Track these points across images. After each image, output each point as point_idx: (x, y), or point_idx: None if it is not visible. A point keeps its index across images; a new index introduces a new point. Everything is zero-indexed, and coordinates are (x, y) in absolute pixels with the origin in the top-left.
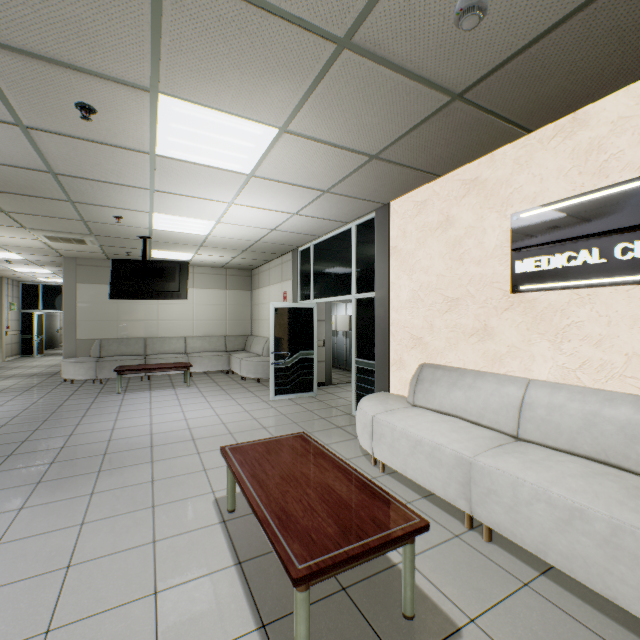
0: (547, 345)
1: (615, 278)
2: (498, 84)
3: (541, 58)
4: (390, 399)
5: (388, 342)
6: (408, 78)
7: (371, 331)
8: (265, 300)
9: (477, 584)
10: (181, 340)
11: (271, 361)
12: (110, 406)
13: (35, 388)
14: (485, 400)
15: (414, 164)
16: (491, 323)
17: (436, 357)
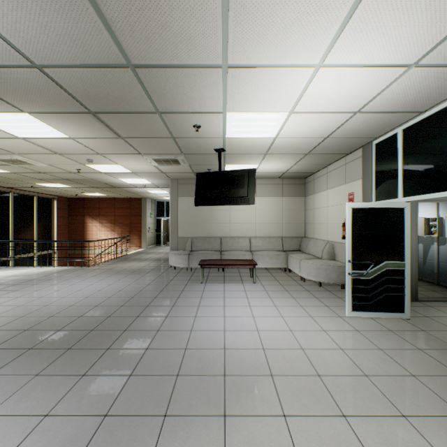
0: None
1: None
2: None
3: None
4: None
5: None
6: None
7: None
8: (321, 204)
9: None
10: (246, 240)
11: (347, 271)
12: (193, 297)
13: (153, 270)
14: None
15: None
16: None
17: None
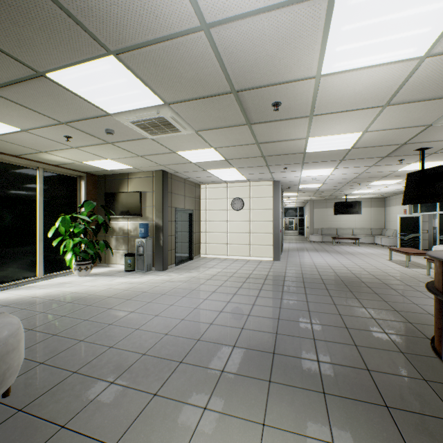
0: None
1: None
2: None
3: None
4: None
5: None
6: None
7: None
8: (393, 212)
9: None
10: (350, 229)
11: (397, 236)
12: (336, 247)
13: (304, 242)
14: None
15: None
16: None
17: None
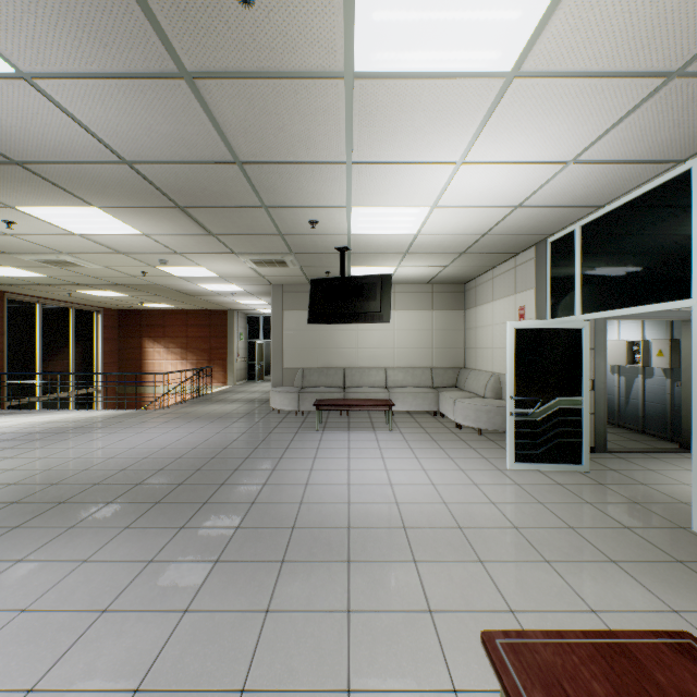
0: None
1: None
2: None
3: None
4: None
5: None
6: None
7: None
8: (485, 321)
9: None
10: (380, 372)
11: (509, 410)
12: (307, 447)
13: (248, 415)
14: None
15: None
16: None
17: None
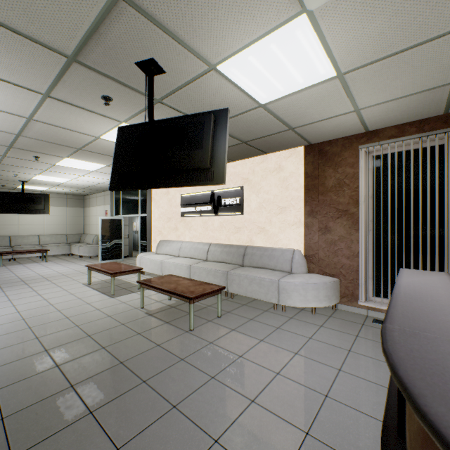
0: (188, 232)
1: (197, 215)
2: None
3: None
4: (149, 253)
5: (151, 233)
6: None
7: (146, 229)
8: (94, 214)
9: None
10: (36, 237)
11: (100, 244)
12: (3, 270)
13: None
14: (173, 248)
15: None
16: (178, 226)
17: (165, 237)
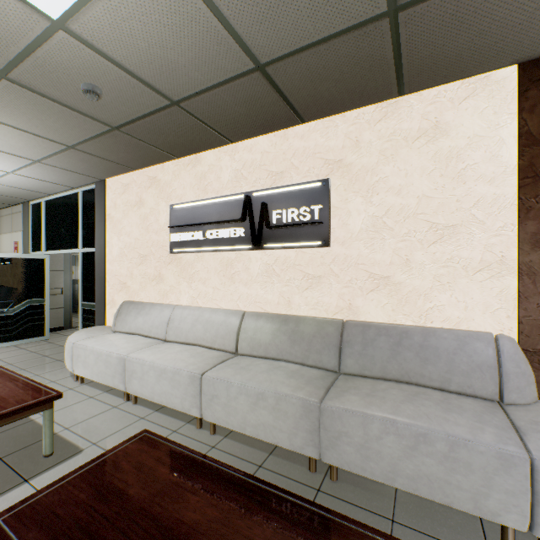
0: (186, 284)
1: (208, 248)
2: (139, 129)
3: (156, 124)
4: (98, 330)
5: (105, 287)
6: (71, 109)
7: (94, 279)
8: None
9: (111, 426)
10: None
11: None
12: None
13: None
14: (153, 321)
15: (110, 158)
16: (163, 272)
17: (135, 296)
